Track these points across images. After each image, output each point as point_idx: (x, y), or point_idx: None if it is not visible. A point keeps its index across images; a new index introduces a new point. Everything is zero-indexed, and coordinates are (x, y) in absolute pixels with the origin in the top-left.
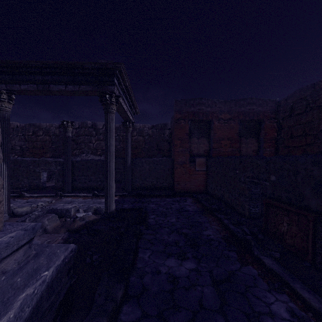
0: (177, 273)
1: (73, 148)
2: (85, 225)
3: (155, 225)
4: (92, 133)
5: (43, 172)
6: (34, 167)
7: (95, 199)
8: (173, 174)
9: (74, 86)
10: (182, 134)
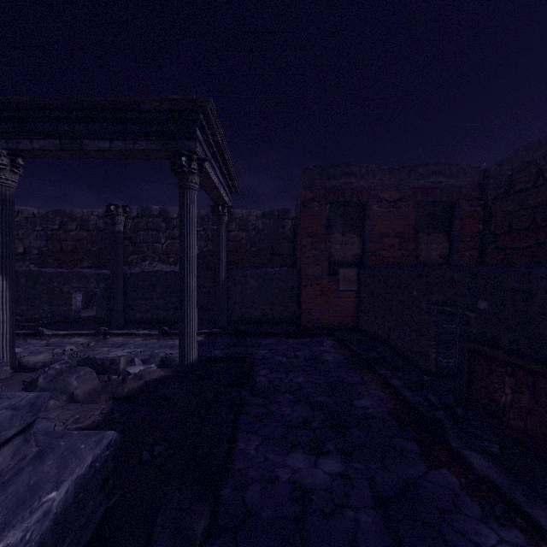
0: (309, 483)
1: (127, 252)
2: (143, 387)
3: (268, 388)
4: (160, 226)
5: (75, 293)
6: (61, 285)
7: (164, 340)
8: (300, 297)
9: (125, 141)
10: (315, 226)
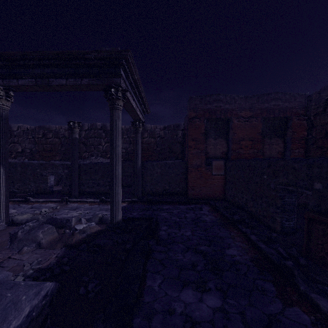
0: (197, 315)
1: (82, 151)
2: (85, 238)
3: (167, 239)
4: (101, 135)
5: (50, 175)
6: (41, 171)
7: (103, 205)
8: (187, 179)
9: (75, 79)
10: (197, 134)
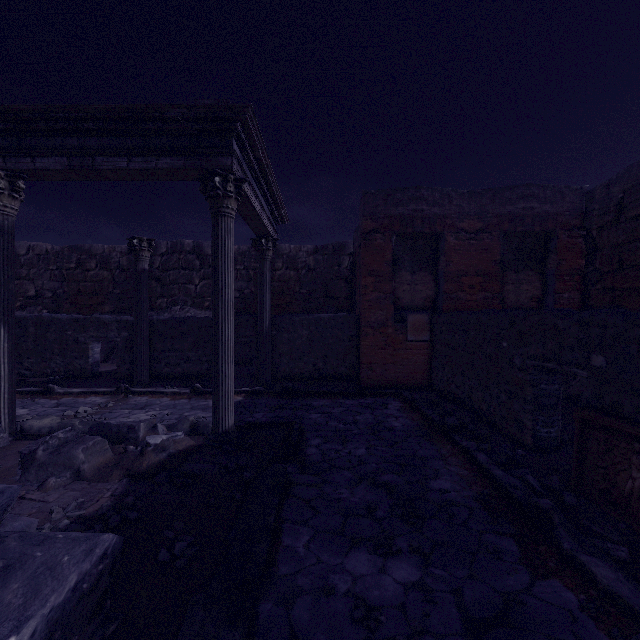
0: (376, 596)
1: (155, 295)
2: (166, 462)
3: (322, 463)
4: (193, 264)
5: (92, 343)
6: (76, 333)
7: (197, 400)
8: (360, 349)
9: (146, 158)
10: (378, 263)
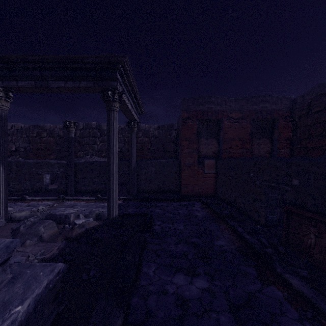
0: (187, 294)
1: (77, 150)
2: (84, 232)
3: (161, 233)
4: (96, 134)
5: (45, 174)
6: (37, 169)
7: (99, 203)
8: (180, 177)
9: (74, 82)
10: (190, 134)
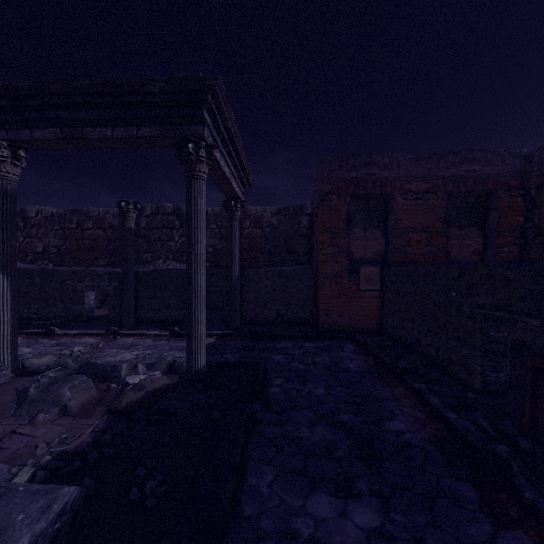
0: (338, 543)
1: (142, 250)
2: (143, 399)
3: (284, 402)
4: (174, 224)
5: (88, 291)
6: (74, 283)
7: (175, 341)
8: (317, 297)
9: (128, 128)
10: (334, 221)
